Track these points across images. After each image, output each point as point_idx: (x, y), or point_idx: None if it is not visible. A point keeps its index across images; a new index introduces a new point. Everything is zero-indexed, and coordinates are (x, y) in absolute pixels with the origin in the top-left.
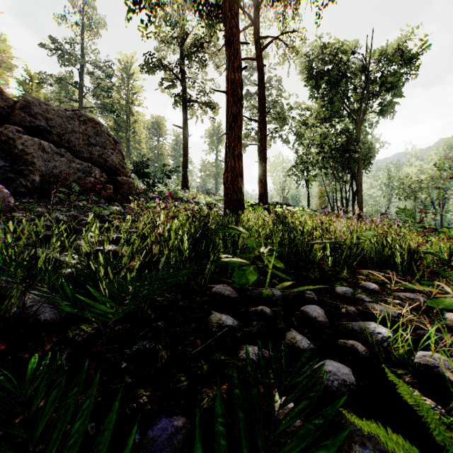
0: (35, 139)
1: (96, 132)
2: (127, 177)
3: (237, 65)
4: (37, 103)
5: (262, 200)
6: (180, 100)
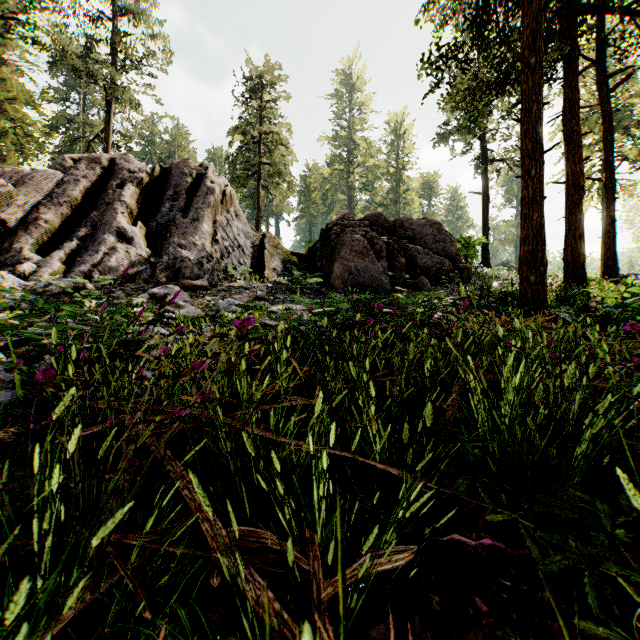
0: (415, 246)
1: (439, 232)
2: (462, 263)
3: (578, 158)
4: (404, 220)
5: (608, 273)
6: (482, 164)
